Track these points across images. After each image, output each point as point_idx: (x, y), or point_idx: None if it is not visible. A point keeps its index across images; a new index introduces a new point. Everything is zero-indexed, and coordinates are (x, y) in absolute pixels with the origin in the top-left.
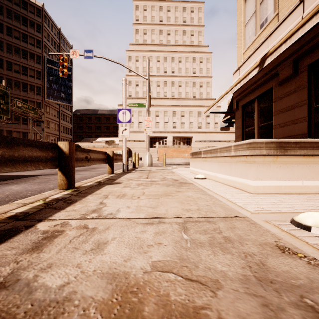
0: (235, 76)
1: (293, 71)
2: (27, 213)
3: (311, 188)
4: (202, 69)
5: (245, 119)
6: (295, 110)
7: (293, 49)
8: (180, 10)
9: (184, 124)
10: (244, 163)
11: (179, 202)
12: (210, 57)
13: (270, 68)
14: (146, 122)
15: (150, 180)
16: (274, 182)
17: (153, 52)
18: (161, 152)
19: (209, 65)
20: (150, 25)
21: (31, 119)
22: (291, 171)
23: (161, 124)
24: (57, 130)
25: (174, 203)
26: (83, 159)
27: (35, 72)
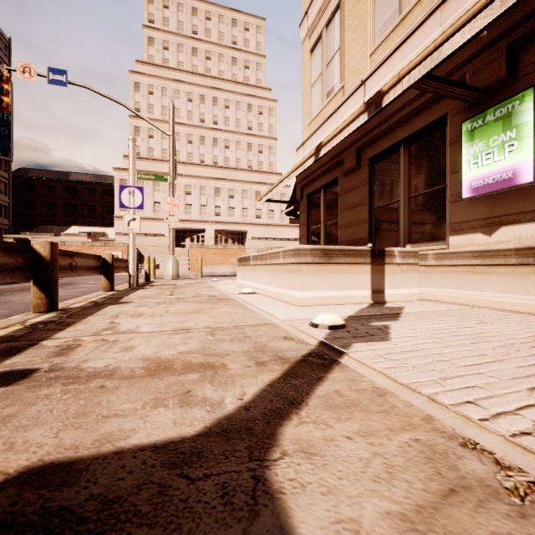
0: (299, 153)
1: (356, 162)
2: (13, 336)
3: (355, 298)
4: (262, 124)
5: (311, 213)
6: (358, 209)
7: (356, 136)
8: (228, 23)
9: (234, 210)
10: (291, 272)
11: (212, 317)
12: (274, 107)
13: (336, 153)
14: (168, 206)
15: (177, 297)
16: (319, 292)
17: (180, 82)
18: (195, 256)
19: (272, 119)
20: (176, 36)
21: None
22: (336, 281)
23: (195, 208)
24: None
25: (205, 318)
26: (66, 268)
27: None
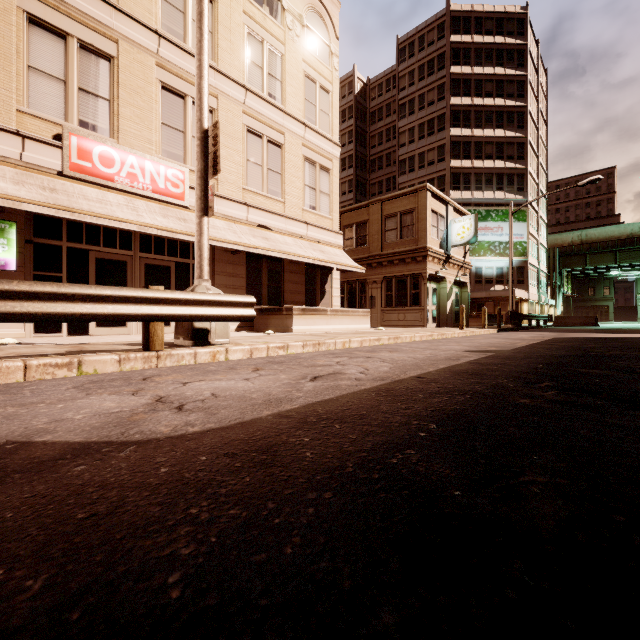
0: None
1: None
2: None
3: None
4: None
5: None
6: None
7: None
8: None
9: None
10: None
11: None
12: None
13: None
14: None
15: None
16: None
17: None
18: None
19: None
20: None
21: None
22: None
23: None
24: None
25: None
26: None
27: None
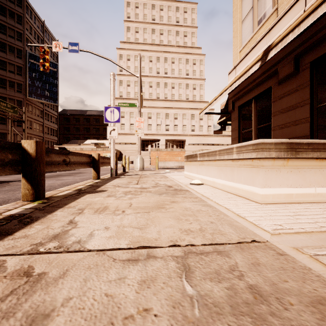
0: (231, 75)
1: (294, 68)
2: None
3: (325, 195)
4: (195, 71)
5: (242, 120)
6: (296, 110)
7: (295, 45)
8: (173, 10)
9: (177, 126)
10: (250, 167)
11: (175, 217)
12: (203, 59)
13: (269, 66)
14: (137, 123)
15: (141, 186)
16: (284, 189)
17: (145, 51)
18: (154, 156)
19: (202, 67)
20: (142, 23)
21: (10, 119)
22: (303, 177)
23: (154, 126)
24: (41, 131)
25: (168, 219)
26: (61, 163)
27: (15, 67)
